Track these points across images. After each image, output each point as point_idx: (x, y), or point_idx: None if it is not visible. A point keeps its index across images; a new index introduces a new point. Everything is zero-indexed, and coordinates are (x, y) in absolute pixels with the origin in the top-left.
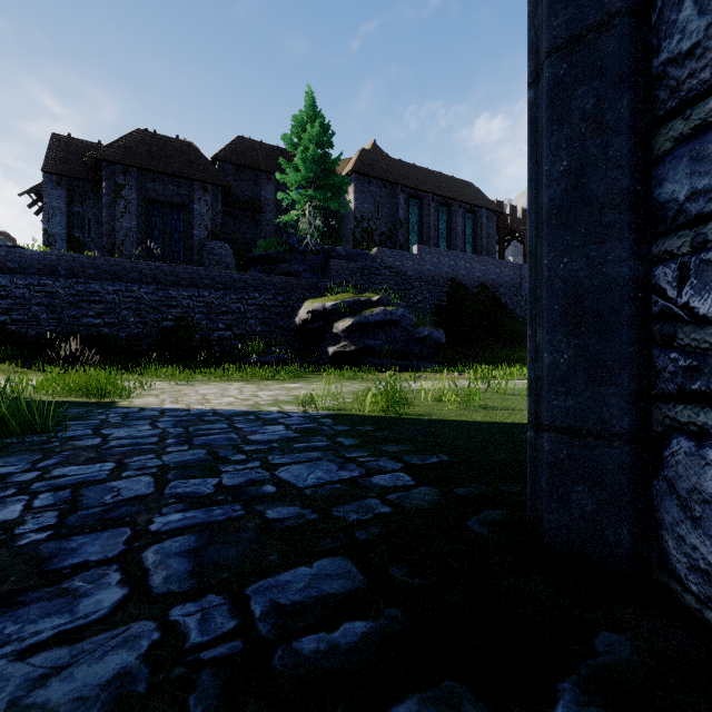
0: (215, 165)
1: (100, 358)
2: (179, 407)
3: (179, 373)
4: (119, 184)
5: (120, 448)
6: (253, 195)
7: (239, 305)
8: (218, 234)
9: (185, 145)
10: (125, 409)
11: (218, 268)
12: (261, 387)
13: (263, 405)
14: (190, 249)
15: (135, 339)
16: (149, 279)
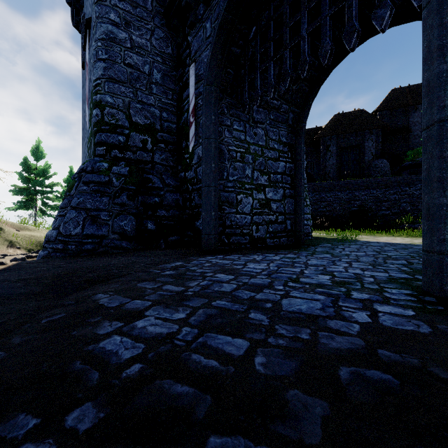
0: (375, 114)
1: (325, 225)
2: (381, 241)
3: (362, 232)
4: (327, 145)
5: (377, 246)
6: (402, 123)
7: (395, 196)
8: (379, 155)
9: (358, 112)
10: (363, 241)
11: (379, 175)
12: (413, 239)
13: (416, 243)
14: (362, 167)
15: (339, 217)
16: (344, 188)
